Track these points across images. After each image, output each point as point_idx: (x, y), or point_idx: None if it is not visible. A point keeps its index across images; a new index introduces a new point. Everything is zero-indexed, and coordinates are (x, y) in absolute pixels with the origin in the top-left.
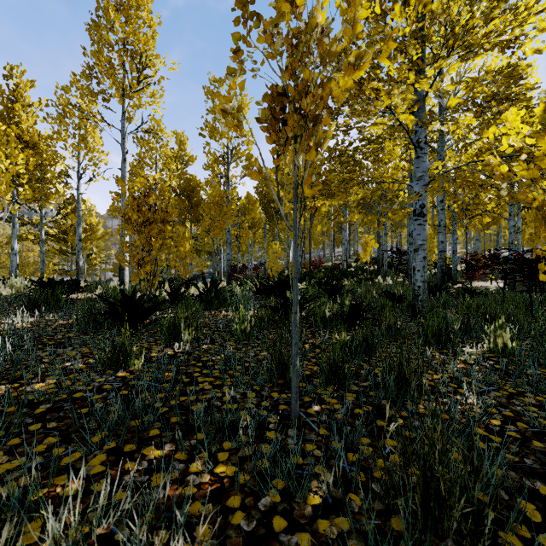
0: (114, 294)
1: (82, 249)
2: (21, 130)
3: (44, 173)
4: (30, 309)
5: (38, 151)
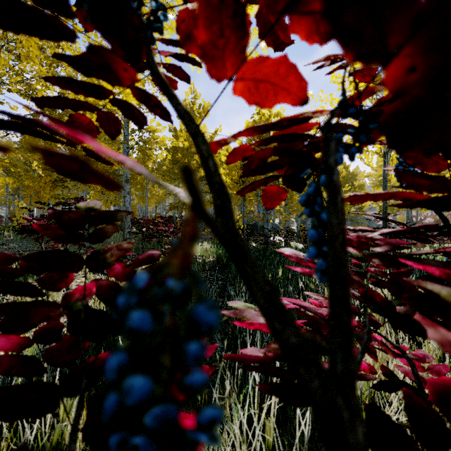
0: None
1: None
2: None
3: None
4: None
5: None
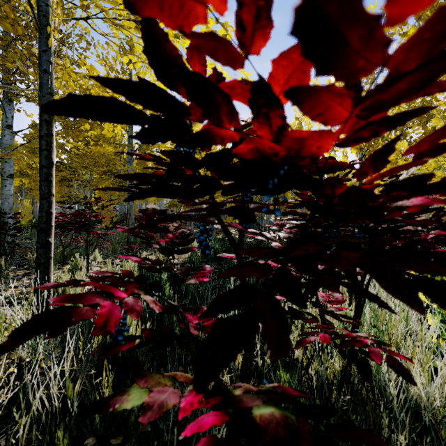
0: None
1: None
2: None
3: None
4: None
5: None
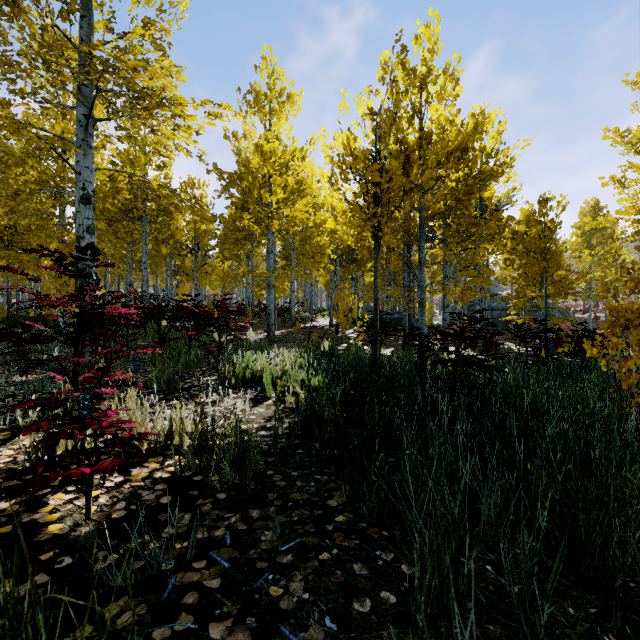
0: None
1: None
2: None
3: None
4: None
5: None
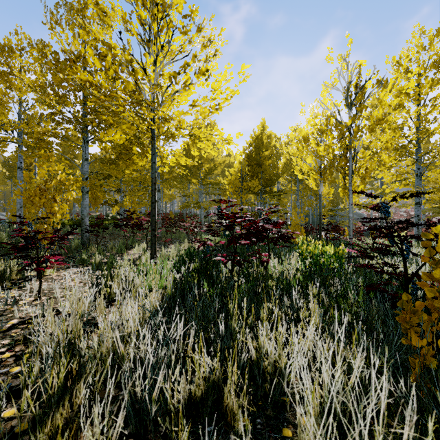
0: None
1: None
2: None
3: None
4: None
5: None
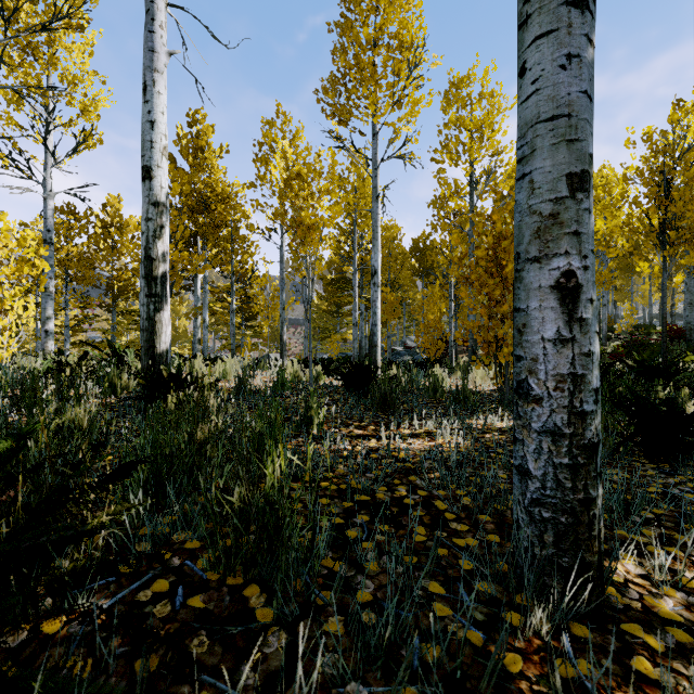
0: (464, 386)
1: (266, 320)
2: (214, 182)
3: (237, 230)
4: (380, 407)
5: (231, 204)
